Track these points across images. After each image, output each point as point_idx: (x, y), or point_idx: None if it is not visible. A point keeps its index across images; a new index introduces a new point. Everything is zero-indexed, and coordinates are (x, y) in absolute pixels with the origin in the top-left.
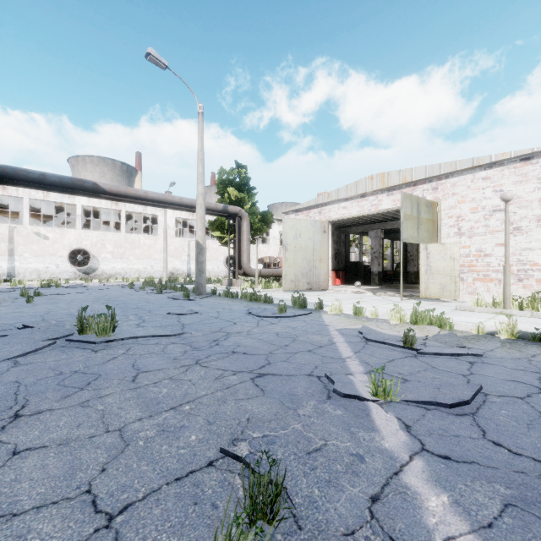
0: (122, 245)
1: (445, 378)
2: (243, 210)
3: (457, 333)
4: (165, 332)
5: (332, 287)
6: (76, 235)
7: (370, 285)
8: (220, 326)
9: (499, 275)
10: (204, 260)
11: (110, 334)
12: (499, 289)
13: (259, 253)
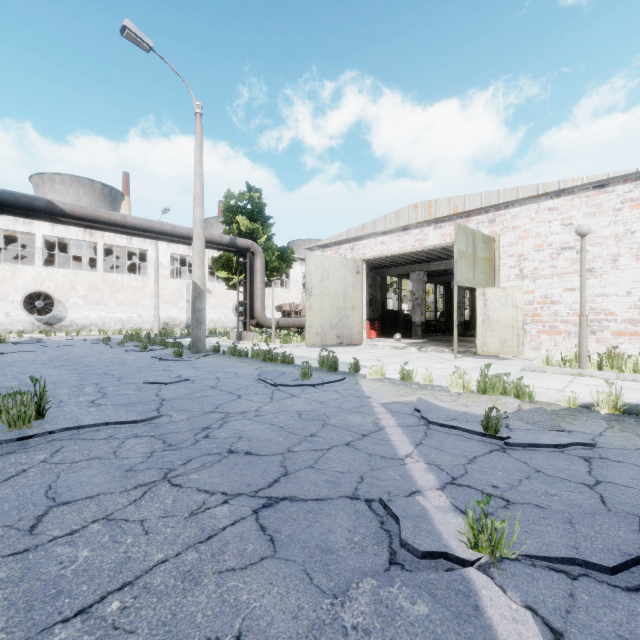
0: (98, 288)
1: (566, 494)
2: (257, 245)
3: (542, 406)
4: (128, 416)
5: (367, 341)
6: (34, 274)
7: (411, 338)
8: (216, 402)
9: (568, 326)
10: (203, 307)
11: (30, 424)
12: (568, 343)
13: (278, 299)
